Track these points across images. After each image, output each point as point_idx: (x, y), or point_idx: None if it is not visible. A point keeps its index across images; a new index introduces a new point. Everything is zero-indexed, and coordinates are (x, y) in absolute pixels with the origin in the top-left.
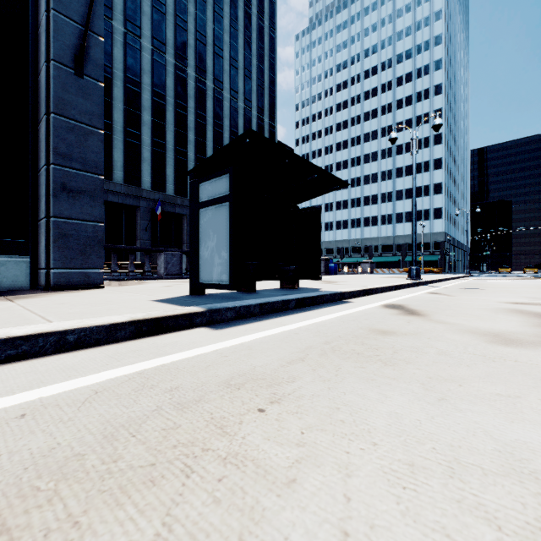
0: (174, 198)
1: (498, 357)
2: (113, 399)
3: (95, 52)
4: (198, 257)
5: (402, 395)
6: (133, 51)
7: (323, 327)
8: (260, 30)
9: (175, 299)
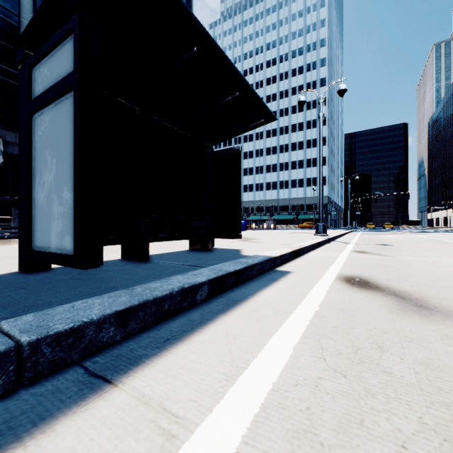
0: None
1: None
2: None
3: None
4: (29, 203)
5: None
6: None
7: None
8: None
9: None
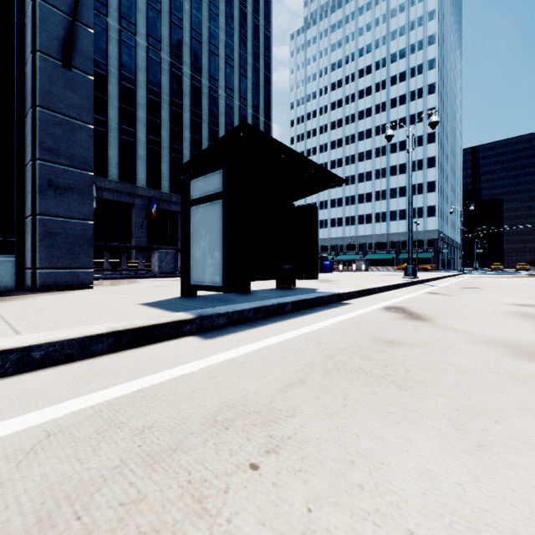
0: (169, 195)
1: (527, 378)
2: (67, 447)
3: (83, 44)
4: (189, 257)
5: (430, 438)
6: (128, 48)
7: (323, 336)
8: (256, 29)
9: (164, 302)
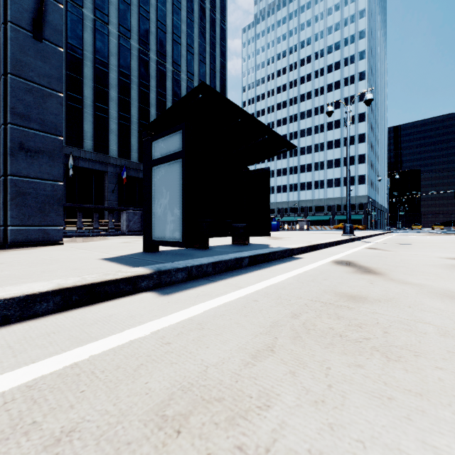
0: (138, 164)
1: None
2: None
3: (54, 18)
4: (151, 214)
5: None
6: (101, 35)
7: (283, 291)
8: (213, 22)
9: (126, 257)
